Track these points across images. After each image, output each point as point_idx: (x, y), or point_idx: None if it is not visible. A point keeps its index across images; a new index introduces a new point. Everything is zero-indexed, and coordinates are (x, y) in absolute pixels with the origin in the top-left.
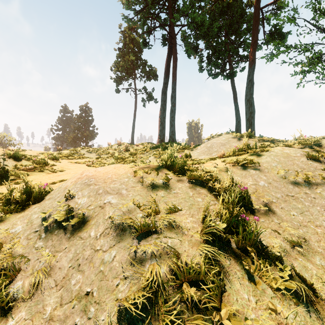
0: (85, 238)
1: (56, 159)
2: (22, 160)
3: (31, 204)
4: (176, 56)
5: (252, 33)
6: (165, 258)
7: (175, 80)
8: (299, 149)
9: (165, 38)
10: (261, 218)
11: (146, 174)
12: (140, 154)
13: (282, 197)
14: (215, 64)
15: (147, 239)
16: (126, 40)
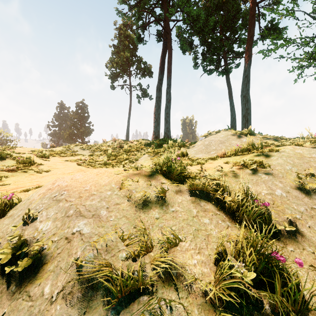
0: (34, 297)
1: (45, 157)
2: (6, 159)
3: None
4: (171, 51)
5: (248, 28)
6: None
7: (170, 76)
8: (313, 149)
9: (160, 33)
10: (289, 245)
11: (136, 183)
12: (134, 151)
13: (306, 211)
14: (210, 60)
15: (130, 308)
16: (121, 37)
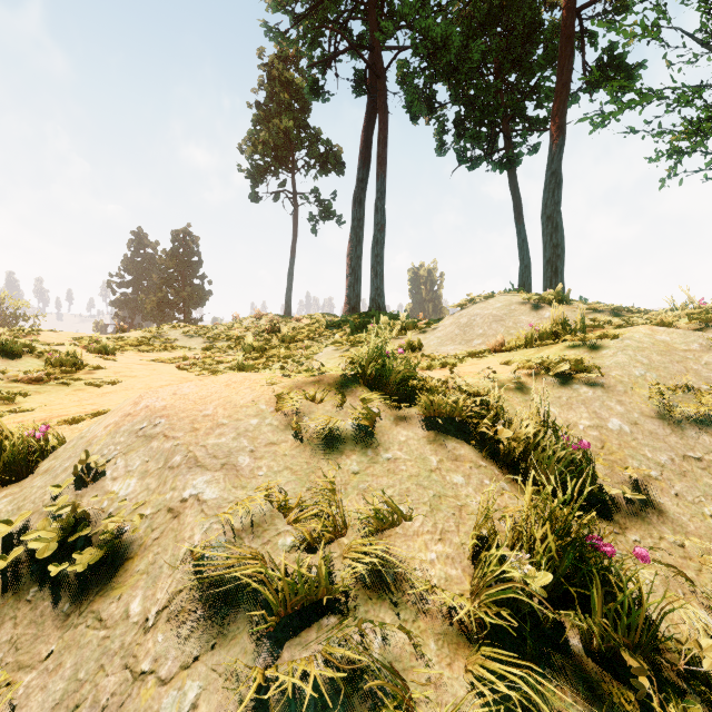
0: (110, 622)
1: (107, 353)
2: (21, 357)
3: (1, 485)
4: (386, 117)
5: (557, 65)
6: None
7: (384, 172)
8: (694, 332)
9: (362, 77)
10: (631, 531)
11: (310, 403)
12: (304, 339)
13: (672, 462)
14: (474, 136)
15: (303, 638)
16: (274, 84)
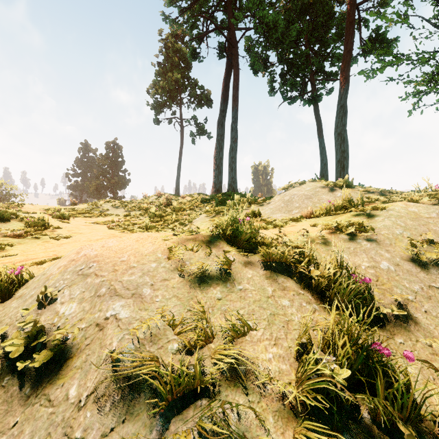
0: (56, 402)
1: (64, 218)
2: (10, 221)
3: None
4: (238, 71)
5: (344, 39)
6: None
7: (236, 106)
8: (433, 206)
9: (223, 47)
10: (398, 336)
11: (190, 253)
12: (187, 209)
13: (422, 290)
14: (292, 83)
15: (184, 415)
16: (169, 51)
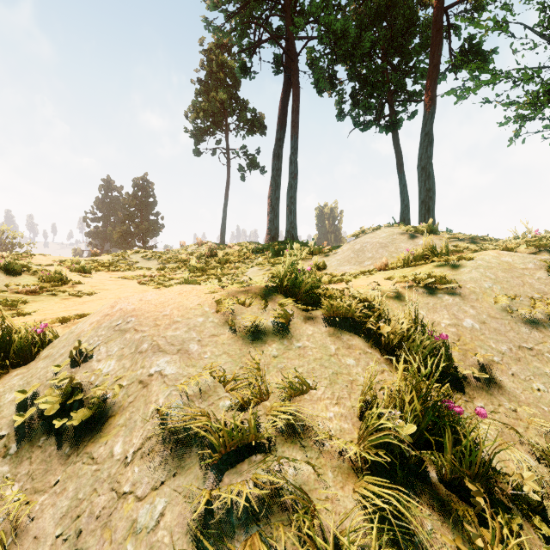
0: (100, 460)
1: (85, 272)
2: (21, 274)
3: (12, 367)
4: (298, 91)
5: (430, 51)
6: (282, 523)
7: (296, 133)
8: (530, 255)
9: (279, 60)
10: (478, 399)
11: (242, 307)
12: (235, 261)
13: (510, 351)
14: (366, 105)
15: (238, 469)
16: (212, 65)
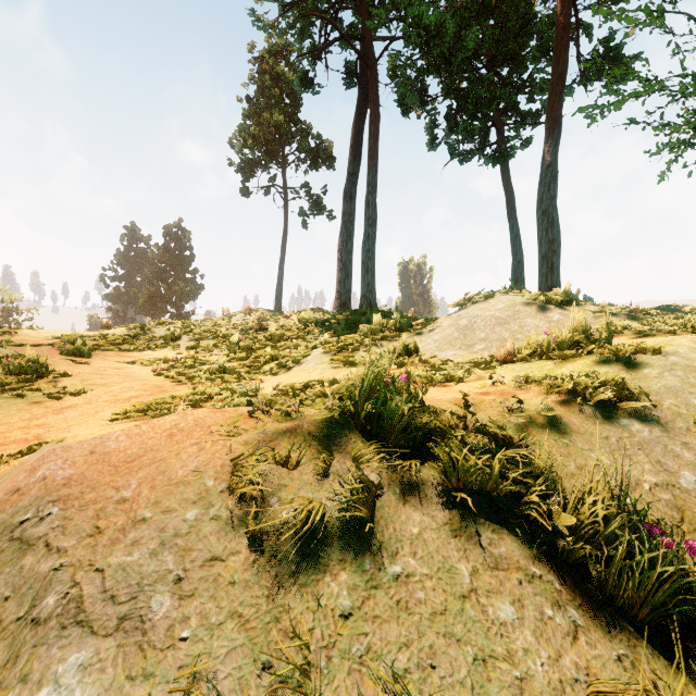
0: None
1: (82, 355)
2: None
3: None
4: (377, 109)
5: (553, 56)
6: None
7: (375, 165)
8: None
9: (352, 69)
10: None
11: (282, 470)
12: (292, 338)
13: None
14: (467, 128)
15: None
16: (265, 78)
